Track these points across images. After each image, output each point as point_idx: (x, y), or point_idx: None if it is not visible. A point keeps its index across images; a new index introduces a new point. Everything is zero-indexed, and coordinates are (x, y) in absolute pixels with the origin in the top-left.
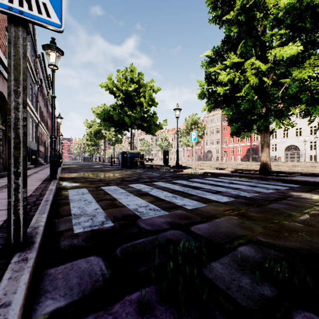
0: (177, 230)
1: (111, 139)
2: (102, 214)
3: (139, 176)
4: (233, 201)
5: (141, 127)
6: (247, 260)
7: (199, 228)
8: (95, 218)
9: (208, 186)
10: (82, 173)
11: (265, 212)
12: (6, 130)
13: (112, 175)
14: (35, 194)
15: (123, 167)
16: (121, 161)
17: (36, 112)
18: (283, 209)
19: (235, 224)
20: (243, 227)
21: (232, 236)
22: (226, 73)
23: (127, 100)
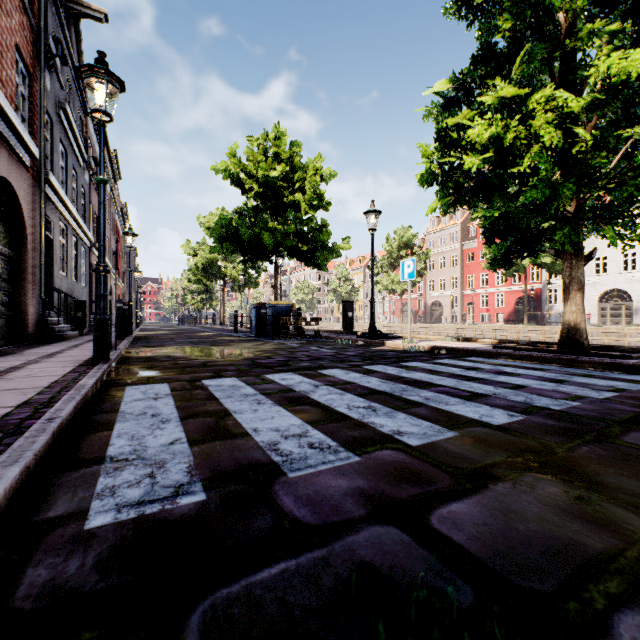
0: (388, 524)
1: (236, 278)
2: (185, 460)
3: (290, 355)
4: (523, 422)
5: (297, 254)
6: None
7: (454, 519)
8: (163, 471)
9: (448, 379)
10: (171, 348)
11: (629, 459)
12: (19, 259)
13: (233, 352)
14: (38, 400)
15: (260, 336)
16: (256, 322)
17: (86, 224)
18: None
19: (559, 505)
20: (592, 518)
21: (571, 559)
22: (486, 122)
23: (267, 199)
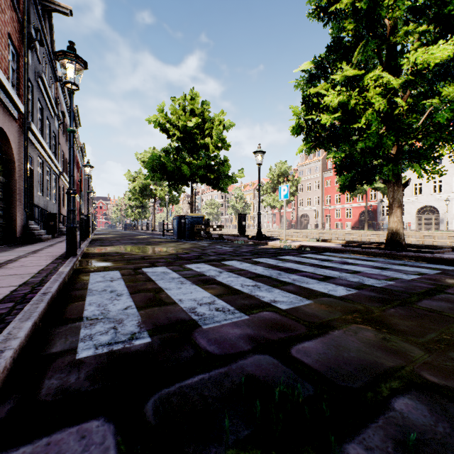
0: (265, 354)
1: (163, 197)
2: (135, 318)
3: (202, 252)
4: (356, 294)
5: (206, 180)
6: (424, 440)
7: (305, 351)
8: (122, 325)
9: (309, 267)
10: (119, 247)
11: (418, 316)
12: (10, 184)
13: (162, 249)
14: (33, 281)
15: (180, 238)
16: (177, 229)
17: (56, 159)
18: (448, 310)
19: (370, 342)
20: (389, 349)
21: (373, 371)
22: (336, 92)
23: (186, 142)
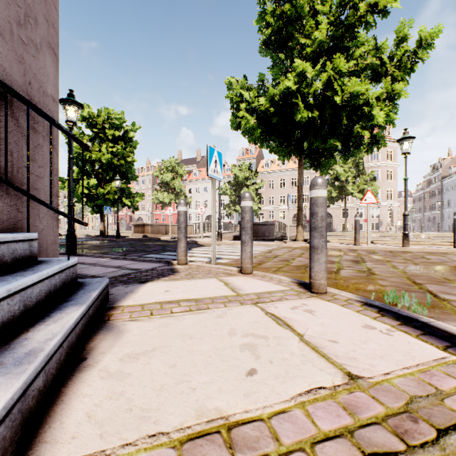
0: None
1: None
2: None
3: None
4: None
5: None
6: None
7: None
8: None
9: None
10: None
11: None
12: None
13: None
14: None
15: None
16: None
17: None
18: None
19: None
20: None
21: None
22: None
23: None
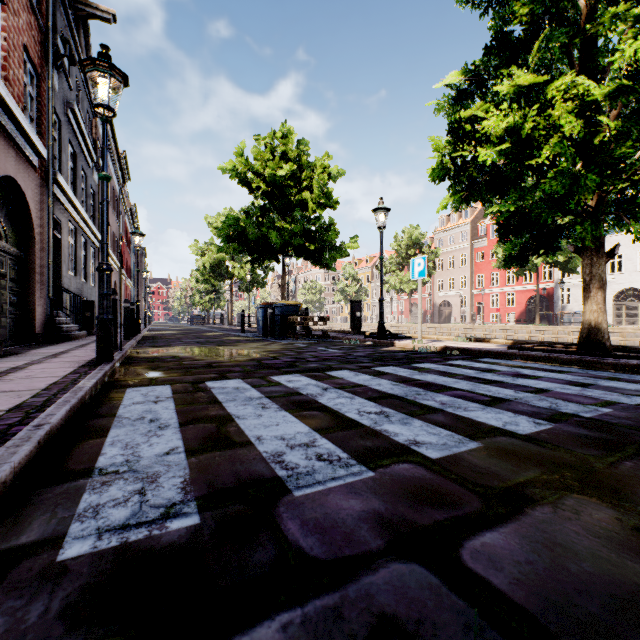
0: (411, 560)
1: (244, 278)
2: (180, 473)
3: (297, 356)
4: (553, 431)
5: (304, 253)
6: None
7: (490, 555)
8: (155, 487)
9: (464, 382)
10: (177, 348)
11: None
12: (27, 259)
13: (239, 352)
14: (32, 403)
15: (267, 336)
16: (263, 322)
17: (95, 225)
18: None
19: (613, 537)
20: None
21: None
22: (502, 111)
23: (275, 198)
